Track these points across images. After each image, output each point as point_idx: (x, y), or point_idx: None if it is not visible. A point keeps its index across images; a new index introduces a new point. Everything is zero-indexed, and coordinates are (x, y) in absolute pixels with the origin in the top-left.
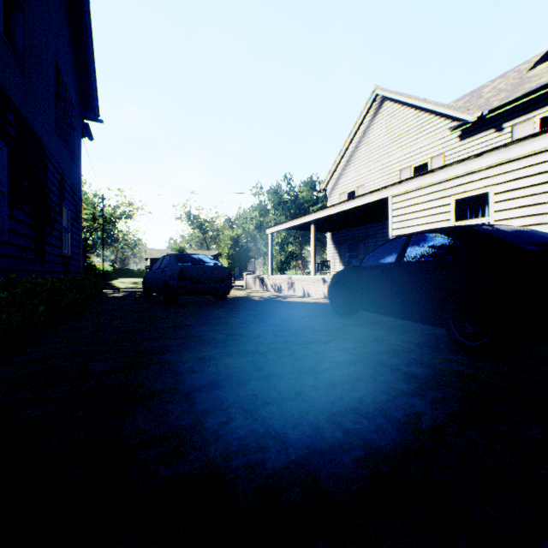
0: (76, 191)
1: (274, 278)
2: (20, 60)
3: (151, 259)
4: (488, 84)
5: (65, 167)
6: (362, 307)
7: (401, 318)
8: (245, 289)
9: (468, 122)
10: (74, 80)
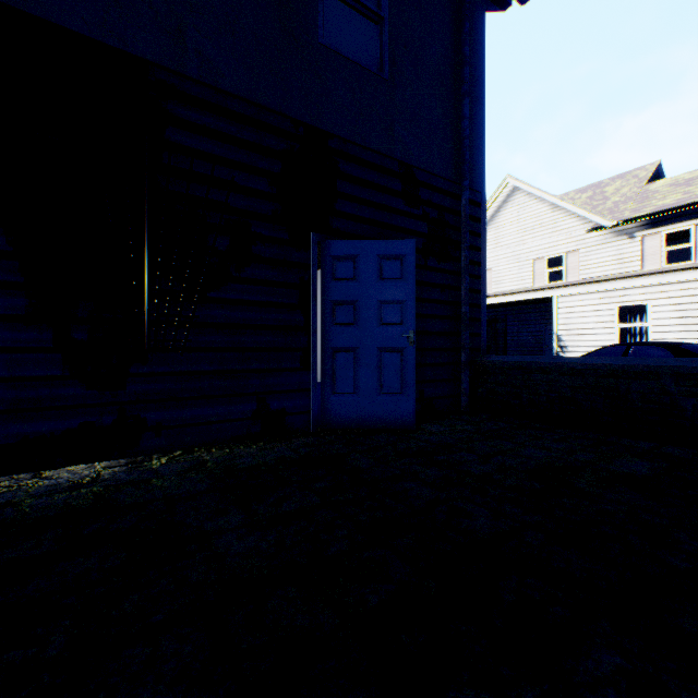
0: None
1: None
2: None
3: None
4: (608, 182)
5: None
6: None
7: None
8: None
9: (604, 227)
10: None
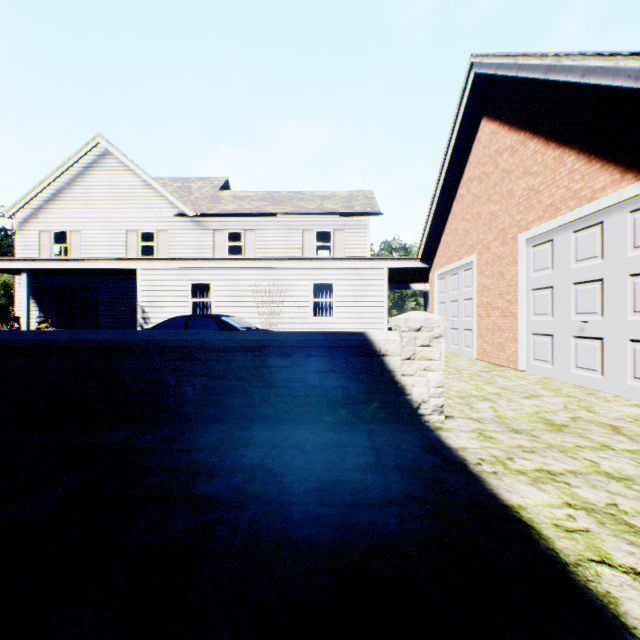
0: None
1: None
2: None
3: None
4: (195, 180)
5: None
6: None
7: None
8: None
9: (188, 215)
10: None
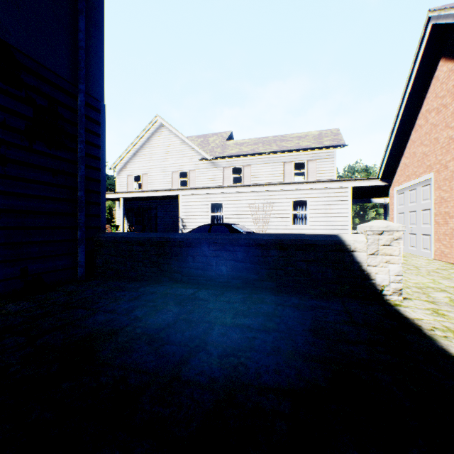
0: None
1: None
2: None
3: None
4: (211, 135)
5: None
6: None
7: None
8: None
9: (207, 159)
10: None
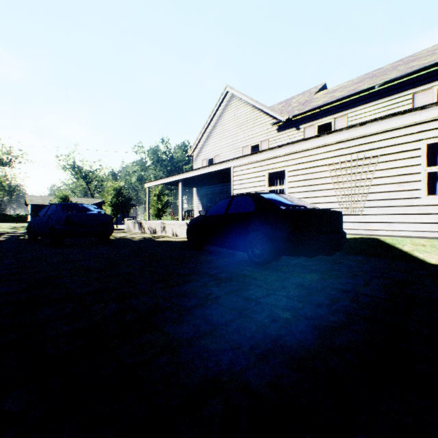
0: None
1: (150, 223)
2: None
3: (32, 205)
4: (295, 97)
5: None
6: (207, 242)
7: (227, 248)
8: (126, 232)
9: (282, 121)
10: None
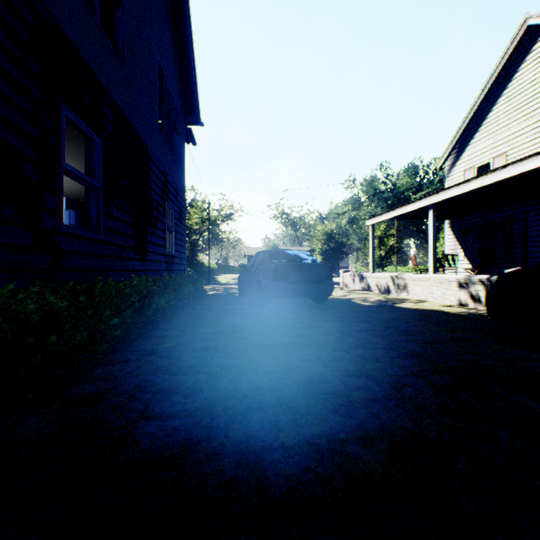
0: (180, 192)
1: (379, 277)
2: (119, 56)
3: (249, 256)
4: None
5: (168, 168)
6: None
7: None
8: (342, 288)
9: None
10: (178, 87)
